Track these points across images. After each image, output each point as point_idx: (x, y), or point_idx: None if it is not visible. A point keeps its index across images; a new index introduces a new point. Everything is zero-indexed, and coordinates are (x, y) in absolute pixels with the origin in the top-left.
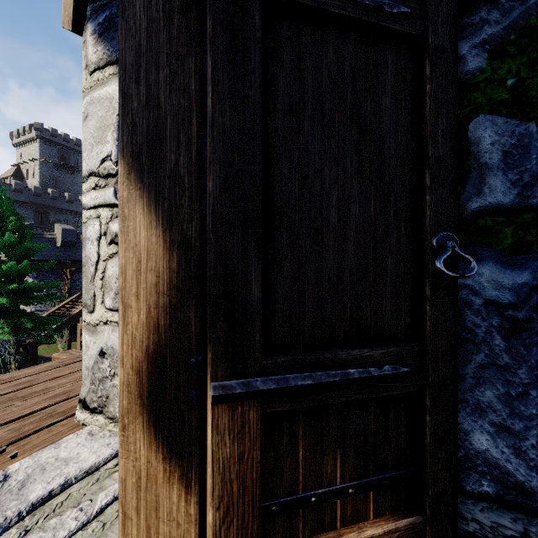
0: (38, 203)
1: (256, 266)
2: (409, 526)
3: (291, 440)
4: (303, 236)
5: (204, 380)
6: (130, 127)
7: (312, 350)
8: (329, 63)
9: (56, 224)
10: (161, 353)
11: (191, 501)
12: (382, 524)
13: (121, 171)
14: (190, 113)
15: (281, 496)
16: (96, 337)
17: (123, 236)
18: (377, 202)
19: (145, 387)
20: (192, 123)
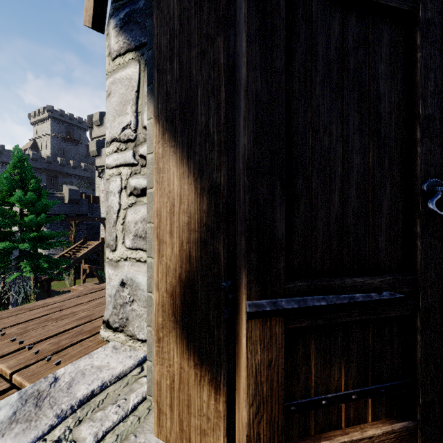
0: (49, 169)
1: (281, 205)
2: (403, 429)
3: (305, 352)
4: (314, 182)
5: (234, 300)
6: (165, 96)
7: (322, 278)
8: (335, 37)
9: (64, 186)
10: (193, 279)
11: (220, 400)
12: (380, 426)
13: (156, 133)
14: (219, 82)
15: (297, 398)
16: (117, 271)
17: (159, 185)
18: (375, 153)
19: (178, 307)
20: (221, 91)
